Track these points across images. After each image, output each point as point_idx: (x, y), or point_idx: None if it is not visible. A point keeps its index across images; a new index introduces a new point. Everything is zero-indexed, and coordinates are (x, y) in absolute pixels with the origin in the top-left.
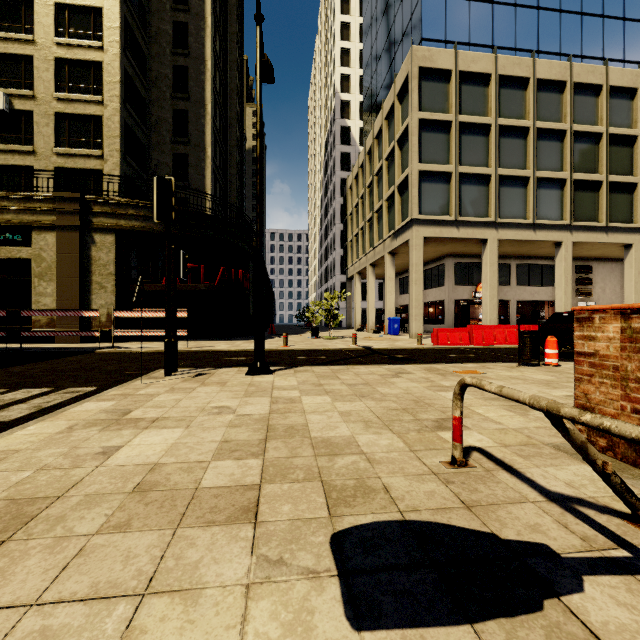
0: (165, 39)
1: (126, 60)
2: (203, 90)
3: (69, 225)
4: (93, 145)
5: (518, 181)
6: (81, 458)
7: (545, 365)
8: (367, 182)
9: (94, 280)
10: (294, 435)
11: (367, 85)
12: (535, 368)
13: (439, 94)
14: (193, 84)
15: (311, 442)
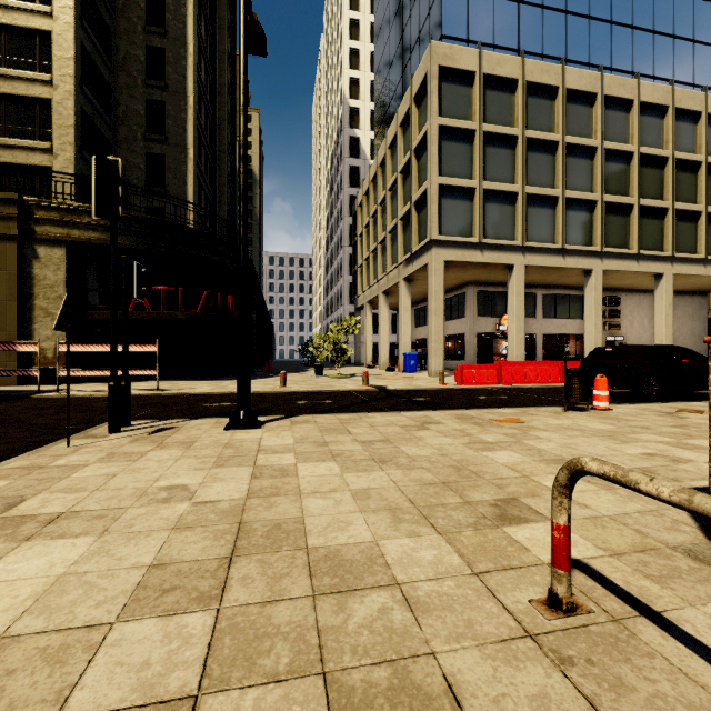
0: (136, 13)
1: (83, 32)
2: (184, 78)
3: (2, 234)
4: (39, 135)
5: (546, 201)
6: None
7: (594, 409)
8: (379, 198)
9: (37, 305)
10: (280, 545)
11: (379, 89)
12: (585, 414)
13: (461, 99)
14: (171, 70)
15: (307, 560)
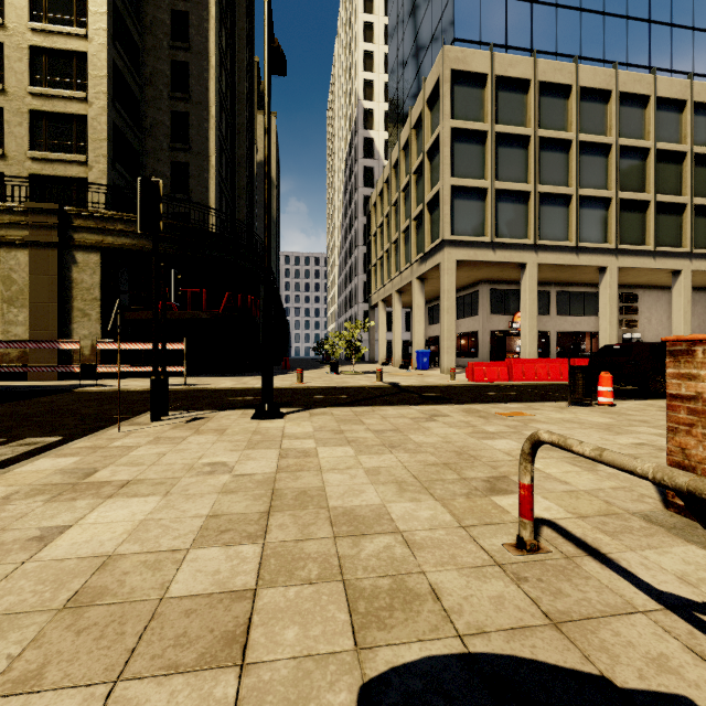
0: (162, 30)
1: (115, 51)
2: (206, 90)
3: (45, 241)
4: (76, 149)
5: (560, 199)
6: (5, 548)
7: (598, 405)
8: (393, 199)
9: (75, 306)
10: (307, 505)
11: (393, 91)
12: (588, 408)
13: (473, 101)
14: (195, 83)
15: (329, 515)
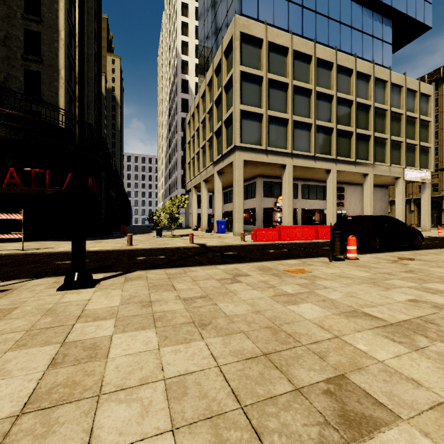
0: None
1: None
2: (56, 17)
3: None
4: None
5: (305, 126)
6: None
7: (348, 259)
8: (201, 118)
9: None
10: None
11: (201, 48)
12: (344, 263)
13: (254, 55)
14: (46, 10)
15: None
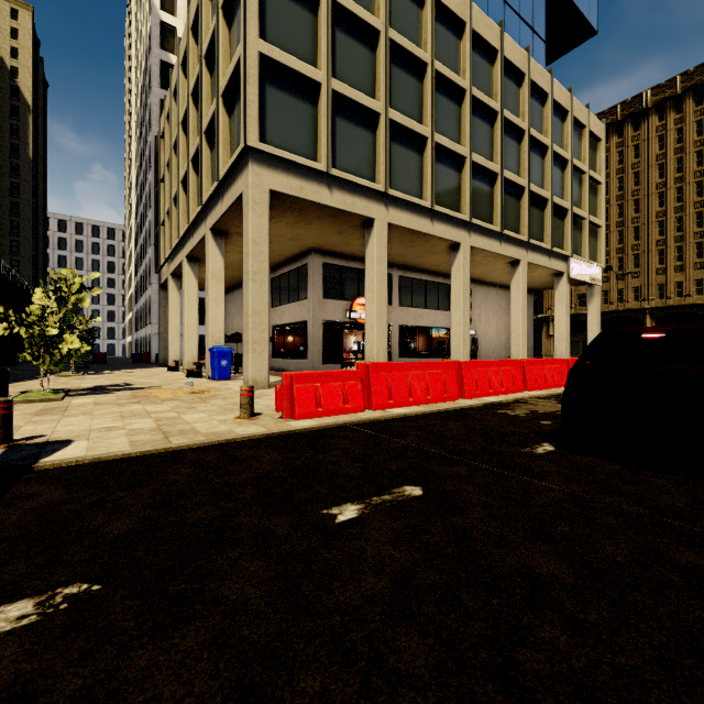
0: None
1: None
2: None
3: None
4: None
5: (413, 141)
6: None
7: None
8: (182, 112)
9: None
10: None
11: None
12: None
13: None
14: None
15: None
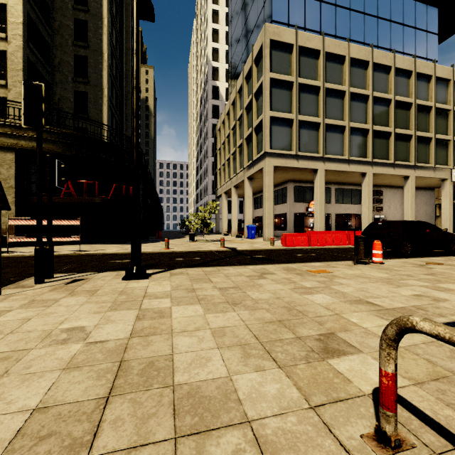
0: None
1: (29, 6)
2: (101, 41)
3: None
4: None
5: (338, 129)
6: None
7: (373, 263)
8: (231, 125)
9: None
10: (151, 382)
11: (231, 55)
12: (368, 266)
13: (284, 61)
14: (92, 36)
15: (173, 398)
